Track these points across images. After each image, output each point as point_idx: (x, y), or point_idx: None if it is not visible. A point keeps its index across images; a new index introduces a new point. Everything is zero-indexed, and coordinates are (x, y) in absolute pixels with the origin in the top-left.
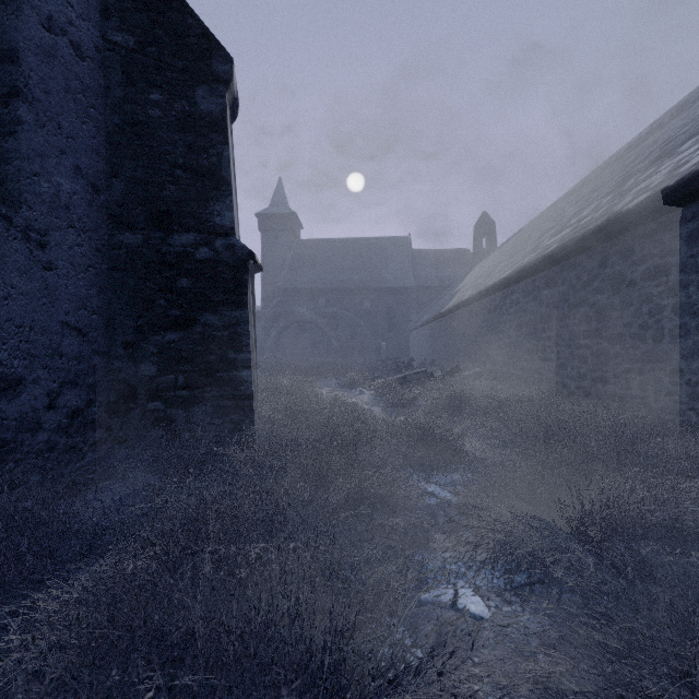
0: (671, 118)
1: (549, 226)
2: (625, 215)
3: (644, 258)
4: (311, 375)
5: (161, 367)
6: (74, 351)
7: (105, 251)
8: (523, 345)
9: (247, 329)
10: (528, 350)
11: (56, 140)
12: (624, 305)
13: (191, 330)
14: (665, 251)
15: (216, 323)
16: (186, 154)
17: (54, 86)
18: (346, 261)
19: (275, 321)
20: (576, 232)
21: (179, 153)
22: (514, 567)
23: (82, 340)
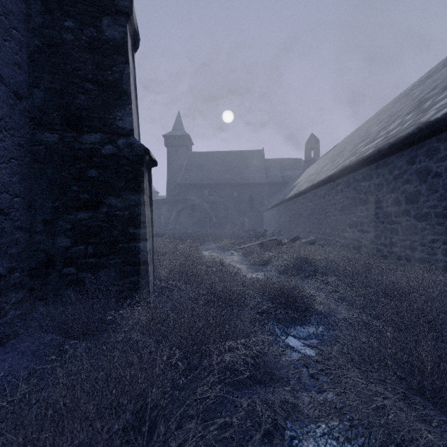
0: (443, 66)
1: (360, 140)
2: (433, 123)
3: None
4: (198, 241)
5: (73, 240)
6: None
7: (27, 147)
8: (346, 221)
9: (143, 209)
10: (349, 224)
11: None
12: (430, 191)
13: (98, 210)
14: None
15: (119, 205)
16: (94, 70)
17: None
18: (222, 166)
19: (175, 205)
20: (388, 139)
21: (88, 69)
22: None
23: (4, 218)
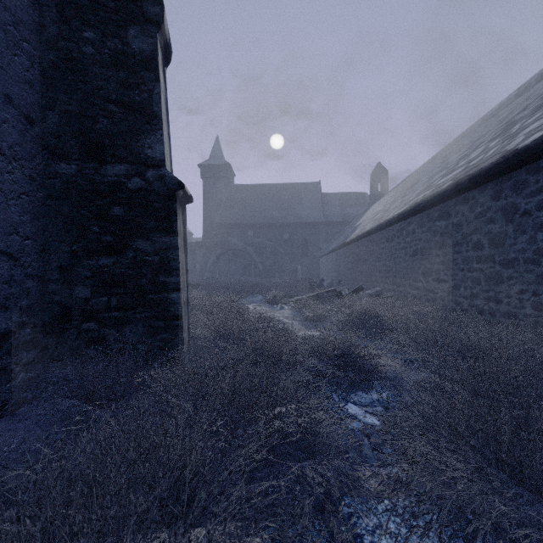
0: (536, 82)
1: (437, 170)
2: (521, 151)
3: (539, 190)
4: (241, 292)
5: (94, 290)
6: (4, 275)
7: (40, 180)
8: (419, 268)
9: (177, 254)
10: (423, 272)
11: None
12: (517, 233)
13: (124, 255)
14: None
15: (148, 249)
16: (118, 90)
17: None
18: (269, 202)
19: (213, 249)
20: (468, 170)
21: (112, 88)
22: (471, 538)
23: (13, 264)
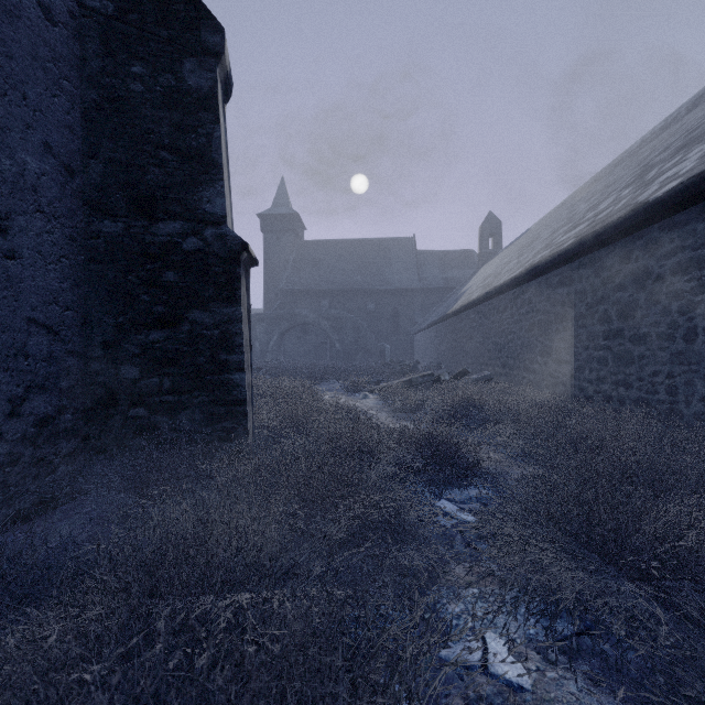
0: (687, 111)
1: (561, 224)
2: (652, 205)
3: (674, 251)
4: (314, 378)
5: (144, 369)
6: (43, 351)
7: (81, 241)
8: (536, 347)
9: (240, 327)
10: (540, 351)
11: (20, 112)
12: (650, 302)
13: (178, 328)
14: (699, 243)
15: (206, 321)
16: (172, 134)
17: (17, 51)
18: (350, 262)
19: (277, 323)
20: (594, 225)
21: (164, 132)
22: (556, 615)
23: (53, 339)
